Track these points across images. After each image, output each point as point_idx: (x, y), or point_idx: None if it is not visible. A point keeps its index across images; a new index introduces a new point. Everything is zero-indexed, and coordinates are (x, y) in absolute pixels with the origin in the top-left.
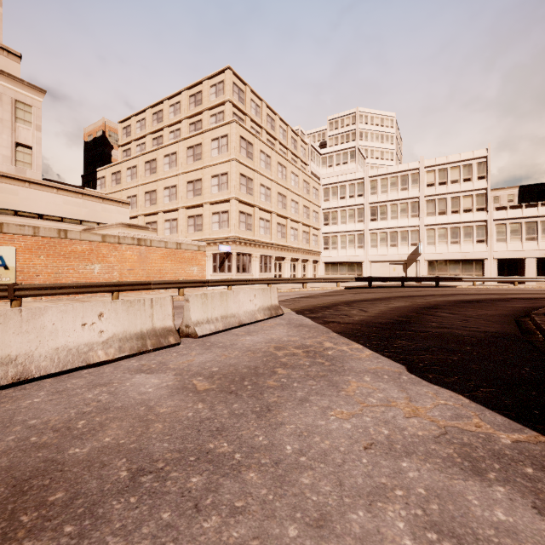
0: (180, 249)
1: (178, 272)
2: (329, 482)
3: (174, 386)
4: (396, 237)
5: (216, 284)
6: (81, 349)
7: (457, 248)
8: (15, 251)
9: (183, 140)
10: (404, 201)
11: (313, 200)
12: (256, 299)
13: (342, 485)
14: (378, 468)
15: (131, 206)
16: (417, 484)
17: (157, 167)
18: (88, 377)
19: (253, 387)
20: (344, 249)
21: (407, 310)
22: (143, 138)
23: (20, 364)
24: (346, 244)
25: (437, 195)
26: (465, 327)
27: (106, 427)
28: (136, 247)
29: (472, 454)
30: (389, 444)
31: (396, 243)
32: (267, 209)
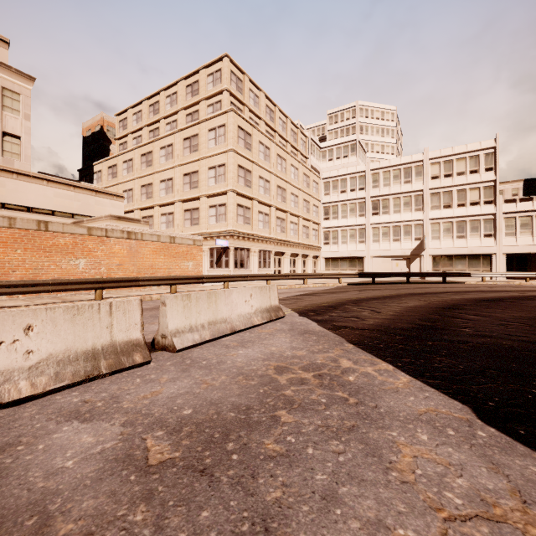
0: (173, 244)
1: (172, 267)
2: None
3: (113, 452)
4: (399, 231)
5: (212, 281)
6: None
7: (463, 242)
8: None
9: (179, 132)
10: (407, 194)
11: (313, 194)
12: (253, 299)
13: None
14: None
15: (127, 200)
16: None
17: (153, 159)
18: None
19: (240, 458)
20: (345, 244)
21: (426, 311)
22: (139, 130)
23: None
24: (347, 239)
25: (442, 188)
26: (510, 335)
27: None
28: (126, 241)
29: None
30: None
31: (399, 238)
32: (266, 203)
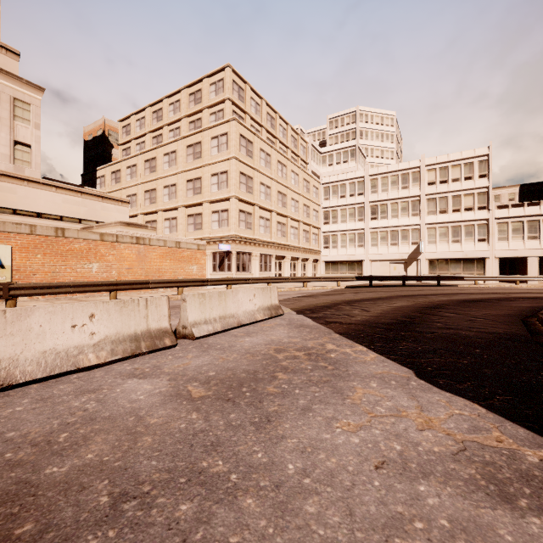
0: (179, 248)
1: (177, 271)
2: (338, 511)
3: (168, 392)
4: (396, 235)
5: (216, 283)
6: (70, 352)
7: (458, 247)
8: (12, 250)
9: (183, 139)
10: (404, 200)
11: (313, 199)
12: (256, 298)
13: (353, 515)
14: (392, 493)
15: (131, 205)
16: (439, 514)
17: (156, 165)
18: (76, 382)
19: (252, 394)
20: (344, 248)
21: (410, 310)
22: (143, 137)
23: (4, 368)
24: (346, 243)
25: (438, 193)
26: (471, 328)
27: (90, 440)
28: (135, 246)
29: (497, 475)
30: (403, 463)
31: (396, 242)
32: (267, 208)
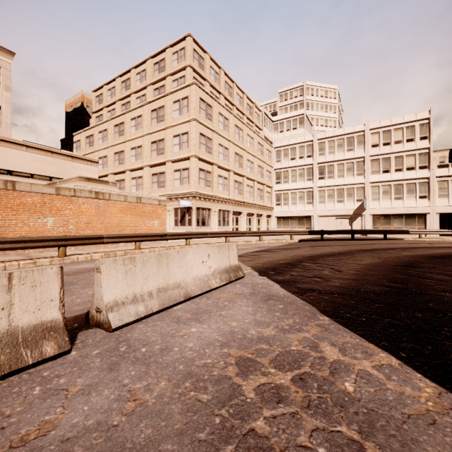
0: (140, 203)
1: (138, 225)
2: None
3: None
4: (342, 193)
5: (174, 238)
6: None
7: (401, 203)
8: None
9: (148, 104)
10: (350, 161)
11: (267, 161)
12: (211, 259)
13: None
14: None
15: (102, 166)
16: None
17: (124, 129)
18: None
19: None
20: (294, 205)
21: (387, 269)
22: (113, 104)
23: None
24: (296, 201)
25: (381, 155)
26: None
27: None
28: (94, 200)
29: None
30: None
31: (342, 199)
32: (225, 168)
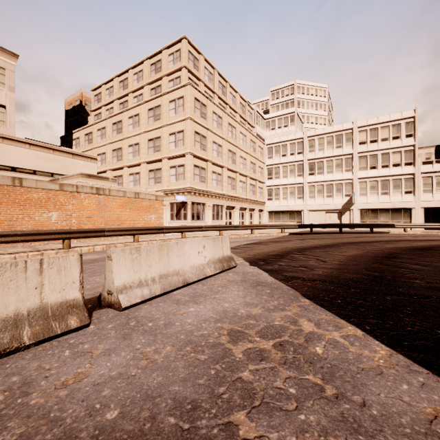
0: (138, 199)
1: (136, 219)
2: None
3: None
4: (331, 189)
5: (171, 231)
6: None
7: (387, 198)
8: None
9: (145, 103)
10: (338, 157)
11: (259, 157)
12: (206, 250)
13: None
14: None
15: (101, 162)
16: None
17: (122, 127)
18: None
19: None
20: (285, 200)
21: (368, 260)
22: (111, 103)
23: None
24: (287, 196)
25: (368, 152)
26: None
27: None
28: (95, 196)
29: None
30: None
31: (331, 195)
32: (219, 164)
